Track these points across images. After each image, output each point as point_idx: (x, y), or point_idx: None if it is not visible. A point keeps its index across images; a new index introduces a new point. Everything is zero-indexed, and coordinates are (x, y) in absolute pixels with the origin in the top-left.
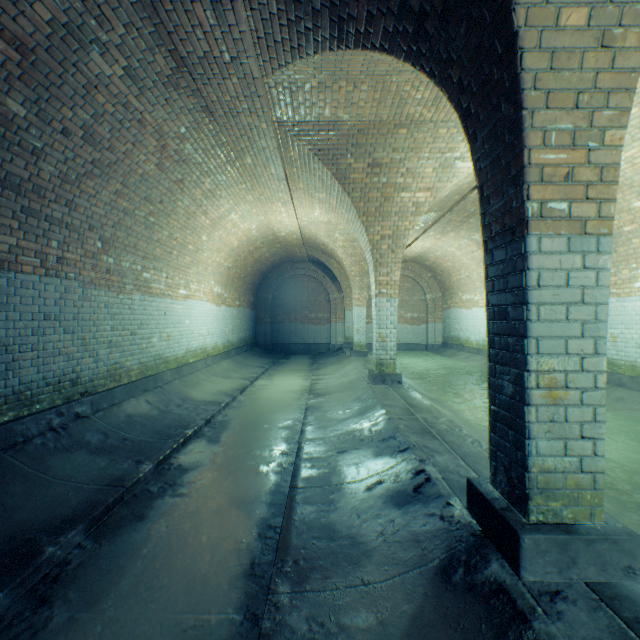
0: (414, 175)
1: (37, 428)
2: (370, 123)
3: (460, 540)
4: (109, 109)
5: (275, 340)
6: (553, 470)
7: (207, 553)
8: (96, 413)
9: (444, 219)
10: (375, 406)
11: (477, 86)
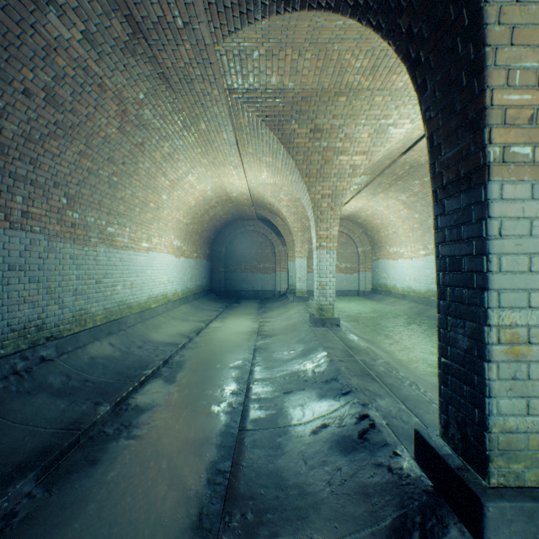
0: (351, 140)
1: (0, 372)
2: (313, 91)
3: (412, 497)
4: (69, 72)
5: (228, 287)
6: (515, 430)
7: (156, 502)
8: (60, 356)
9: (375, 181)
10: (317, 348)
11: (429, 31)
